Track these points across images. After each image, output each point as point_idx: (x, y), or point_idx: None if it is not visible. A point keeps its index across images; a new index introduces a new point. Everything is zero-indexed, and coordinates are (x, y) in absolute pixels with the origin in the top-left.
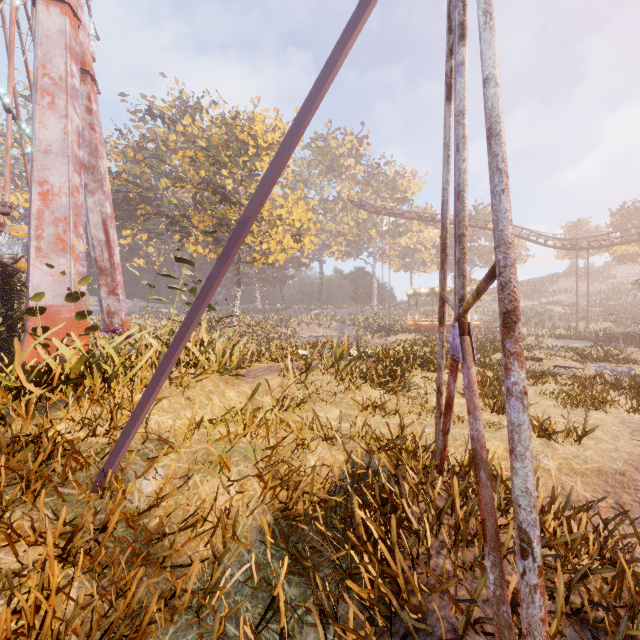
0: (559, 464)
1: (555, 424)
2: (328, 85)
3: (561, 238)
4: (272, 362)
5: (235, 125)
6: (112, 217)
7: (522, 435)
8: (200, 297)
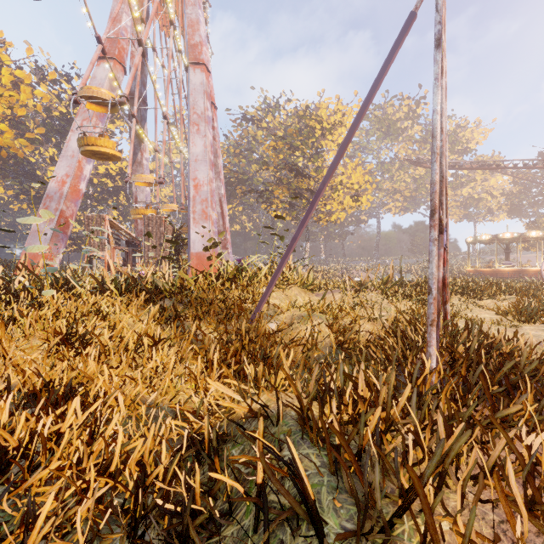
0: None
1: None
2: (365, 111)
3: None
4: (335, 288)
5: (305, 116)
6: (224, 196)
7: (432, 254)
8: (300, 227)
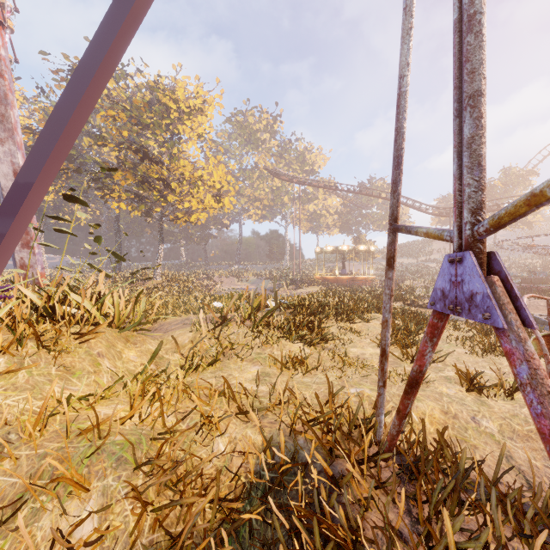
0: (499, 425)
1: (475, 374)
2: None
3: (438, 207)
4: (187, 314)
5: (157, 88)
6: None
7: None
8: (4, 212)
